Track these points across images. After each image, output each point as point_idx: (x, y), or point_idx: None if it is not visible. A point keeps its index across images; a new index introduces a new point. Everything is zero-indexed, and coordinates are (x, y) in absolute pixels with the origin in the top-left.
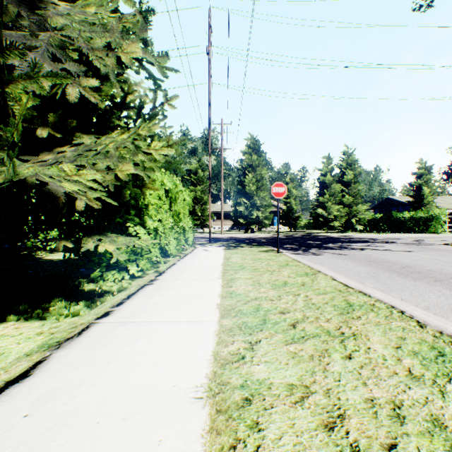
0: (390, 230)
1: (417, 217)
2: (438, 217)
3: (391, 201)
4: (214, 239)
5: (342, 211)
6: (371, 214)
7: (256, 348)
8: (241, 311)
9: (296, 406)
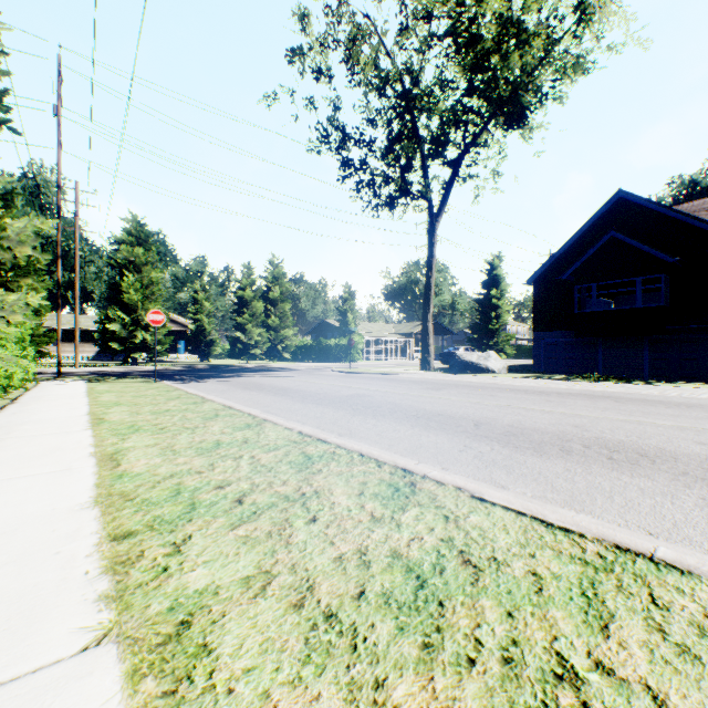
0: (320, 359)
1: (341, 345)
2: (356, 346)
3: (328, 325)
4: (64, 375)
5: (266, 336)
6: (304, 340)
7: (112, 409)
8: (106, 404)
9: (124, 412)
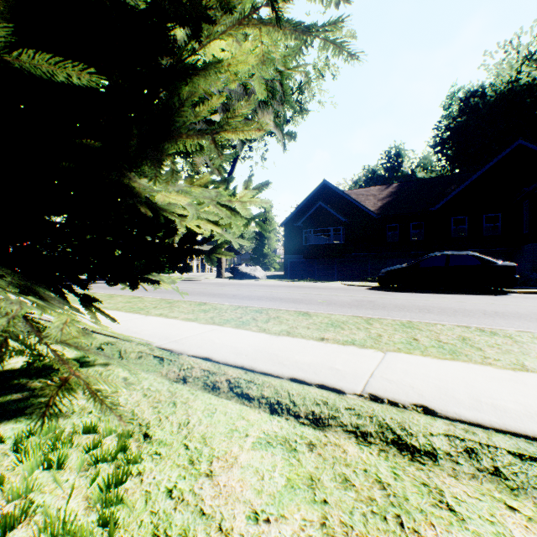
0: None
1: None
2: None
3: None
4: None
5: None
6: None
7: None
8: None
9: None
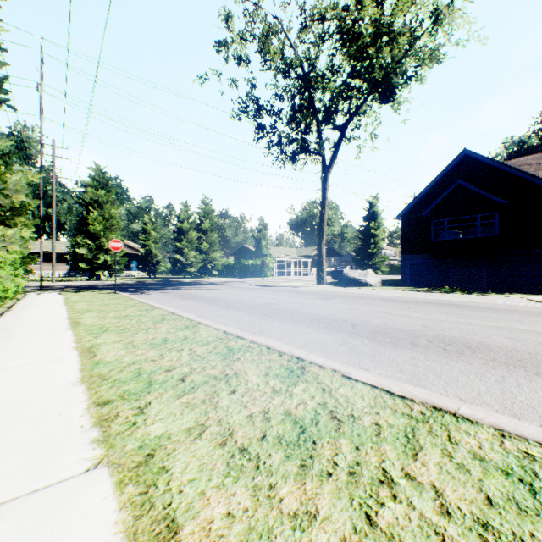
0: (241, 275)
1: (256, 265)
2: (268, 265)
3: (246, 249)
4: (44, 288)
5: (199, 258)
6: (228, 260)
7: (85, 314)
8: (80, 311)
9: (95, 317)
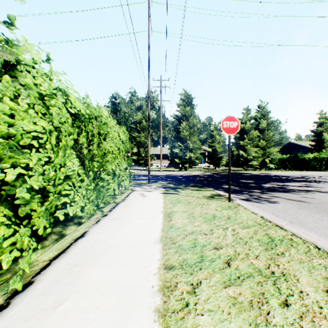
0: (296, 168)
1: (320, 158)
2: None
3: (293, 145)
4: (154, 177)
5: (259, 153)
6: (278, 155)
7: None
8: None
9: None
